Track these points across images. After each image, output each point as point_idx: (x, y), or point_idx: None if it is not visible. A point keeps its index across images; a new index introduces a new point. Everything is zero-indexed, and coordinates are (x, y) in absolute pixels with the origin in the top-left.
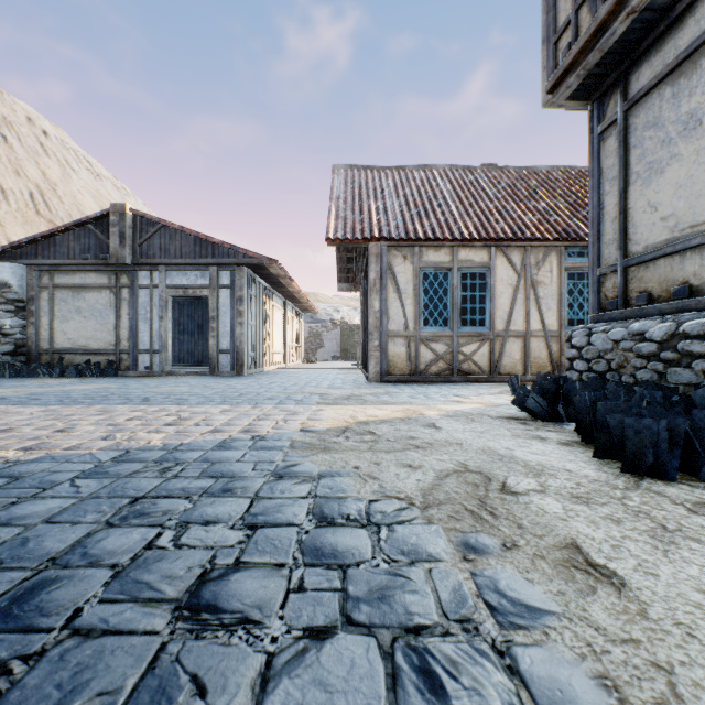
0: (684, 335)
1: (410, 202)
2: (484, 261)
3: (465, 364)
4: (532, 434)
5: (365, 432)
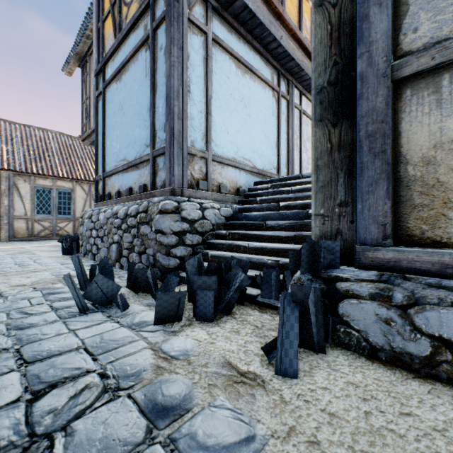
0: None
1: (31, 150)
2: (70, 187)
3: (61, 231)
4: (56, 247)
5: None
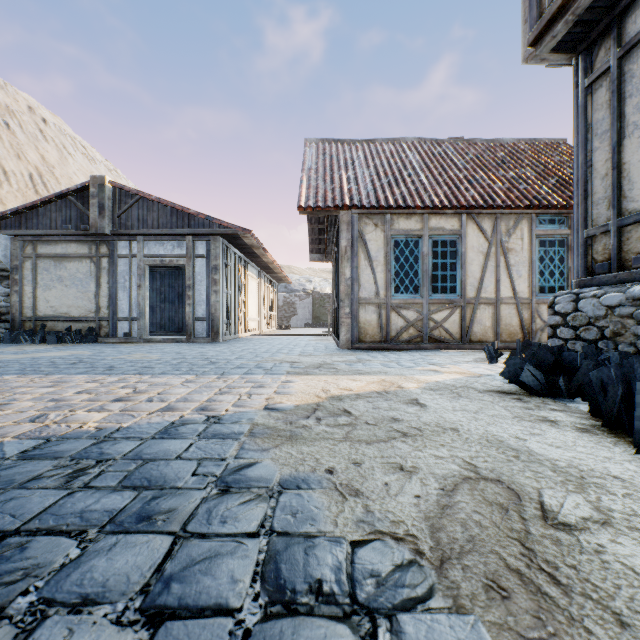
0: None
1: (380, 172)
2: (454, 229)
3: (436, 331)
4: (536, 415)
5: (339, 411)
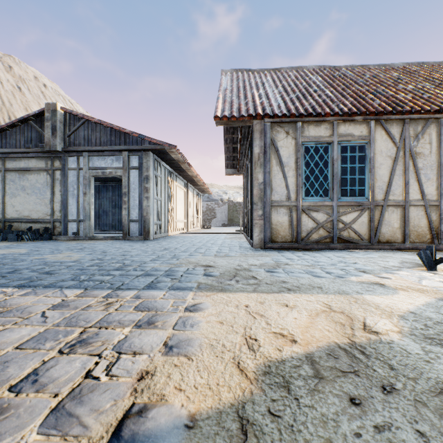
0: None
1: (288, 89)
2: (363, 134)
3: (345, 231)
4: None
5: None
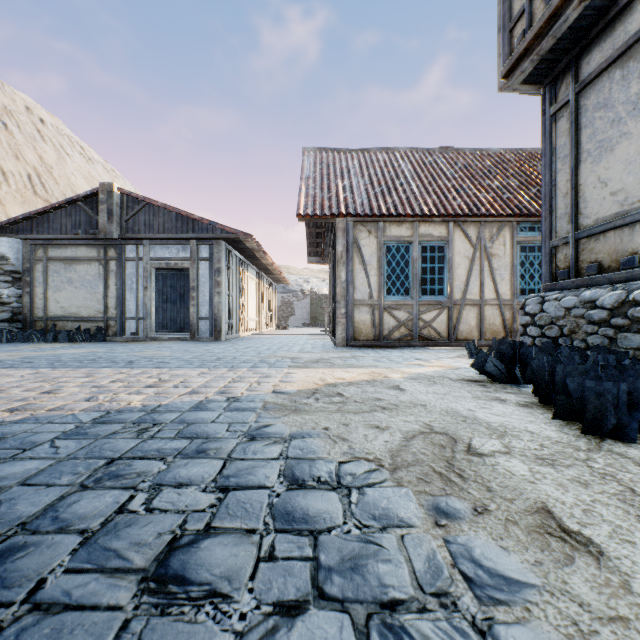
0: (634, 302)
1: (374, 181)
2: (442, 235)
3: (425, 330)
4: (492, 396)
5: (333, 394)
